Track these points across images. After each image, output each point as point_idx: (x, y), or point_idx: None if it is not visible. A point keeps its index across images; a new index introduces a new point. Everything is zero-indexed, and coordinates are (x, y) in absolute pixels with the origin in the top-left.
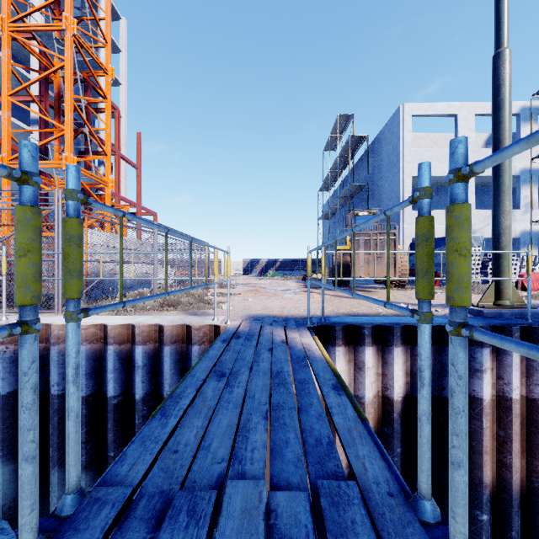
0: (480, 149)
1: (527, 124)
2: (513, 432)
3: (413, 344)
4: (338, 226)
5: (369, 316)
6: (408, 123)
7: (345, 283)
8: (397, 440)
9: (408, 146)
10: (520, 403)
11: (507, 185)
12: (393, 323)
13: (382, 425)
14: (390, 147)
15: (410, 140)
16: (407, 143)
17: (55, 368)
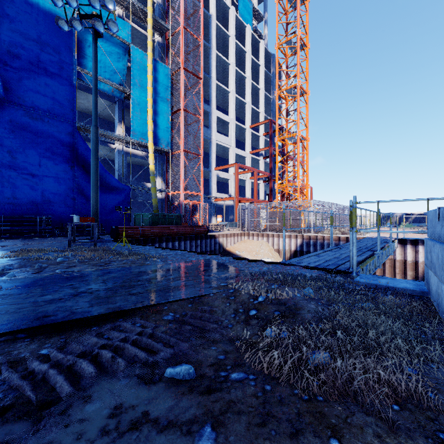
0: None
1: None
2: None
3: None
4: None
5: None
6: None
7: None
8: None
9: None
10: None
11: None
12: None
13: None
14: None
15: None
16: None
17: (318, 246)
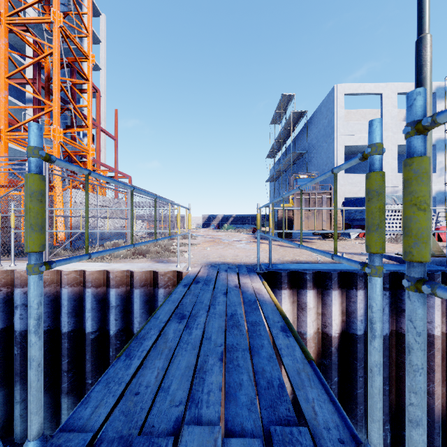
0: (402, 122)
1: (442, 101)
2: (435, 364)
3: (349, 287)
4: (282, 187)
5: (310, 263)
6: (341, 100)
7: (288, 235)
8: (335, 370)
9: (341, 119)
10: (441, 339)
11: (428, 151)
12: (331, 270)
13: (322, 357)
14: (326, 121)
15: (343, 114)
16: (340, 117)
17: None
